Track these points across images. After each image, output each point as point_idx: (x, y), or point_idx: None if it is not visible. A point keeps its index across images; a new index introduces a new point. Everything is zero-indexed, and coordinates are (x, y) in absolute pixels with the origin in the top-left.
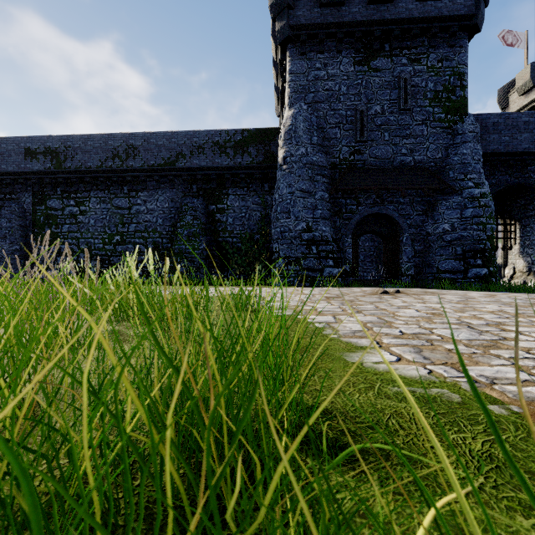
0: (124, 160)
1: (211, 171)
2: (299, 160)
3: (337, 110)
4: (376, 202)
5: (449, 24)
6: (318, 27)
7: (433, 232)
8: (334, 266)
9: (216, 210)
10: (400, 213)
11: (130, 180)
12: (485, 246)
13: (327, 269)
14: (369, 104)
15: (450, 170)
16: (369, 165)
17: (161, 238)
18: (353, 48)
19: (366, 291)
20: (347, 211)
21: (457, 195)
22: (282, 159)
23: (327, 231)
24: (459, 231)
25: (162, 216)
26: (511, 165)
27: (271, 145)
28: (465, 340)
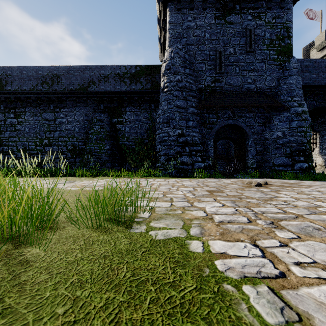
0: (50, 85)
1: (114, 94)
2: (176, 85)
3: (203, 51)
4: (230, 116)
5: None
6: None
7: (270, 138)
8: (201, 161)
9: (117, 122)
10: (247, 124)
11: (55, 99)
12: (305, 147)
13: (196, 164)
14: (225, 47)
15: (281, 95)
16: (225, 90)
17: (78, 142)
18: (214, 7)
19: (236, 182)
20: (210, 122)
21: (286, 111)
22: (164, 84)
23: (196, 137)
24: (288, 137)
25: (78, 126)
26: (317, 94)
27: (156, 76)
28: None
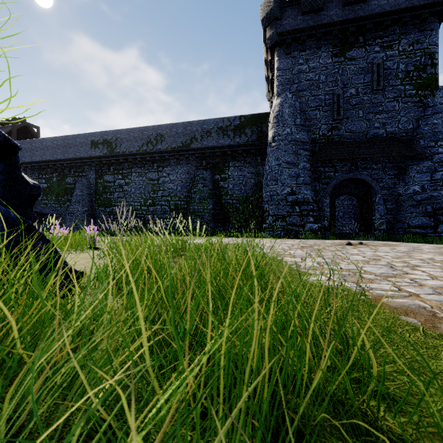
0: (154, 145)
1: (216, 150)
2: (285, 139)
3: (317, 96)
4: (351, 169)
5: (419, 12)
6: (301, 31)
7: (404, 193)
8: (314, 222)
9: (220, 179)
10: (373, 177)
11: (159, 159)
12: None
13: (308, 224)
14: (344, 88)
15: (420, 139)
16: (345, 138)
17: (180, 201)
18: (330, 44)
19: (335, 242)
20: (325, 177)
21: (427, 160)
22: (272, 138)
23: (308, 194)
24: (429, 192)
25: (181, 185)
26: None
27: (262, 126)
28: (378, 273)
